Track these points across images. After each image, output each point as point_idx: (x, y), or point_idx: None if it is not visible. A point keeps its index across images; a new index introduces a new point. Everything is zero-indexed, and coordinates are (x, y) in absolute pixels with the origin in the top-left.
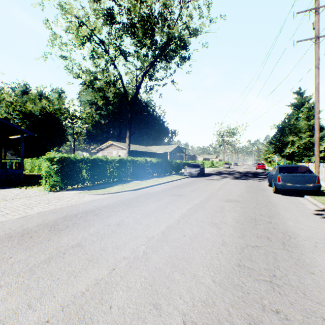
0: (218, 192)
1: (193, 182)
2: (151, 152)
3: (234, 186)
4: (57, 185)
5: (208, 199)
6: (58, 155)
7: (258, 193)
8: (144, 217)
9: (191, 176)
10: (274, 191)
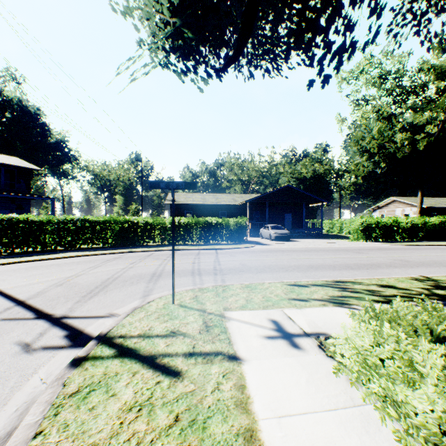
0: None
1: None
2: None
3: None
4: (360, 237)
5: None
6: (361, 219)
7: None
8: (427, 252)
9: None
10: None
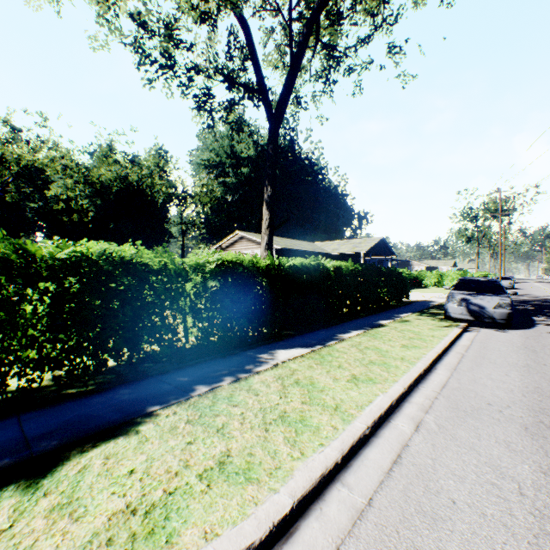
0: None
1: None
2: (323, 252)
3: None
4: None
5: None
6: None
7: None
8: None
9: (470, 322)
10: None
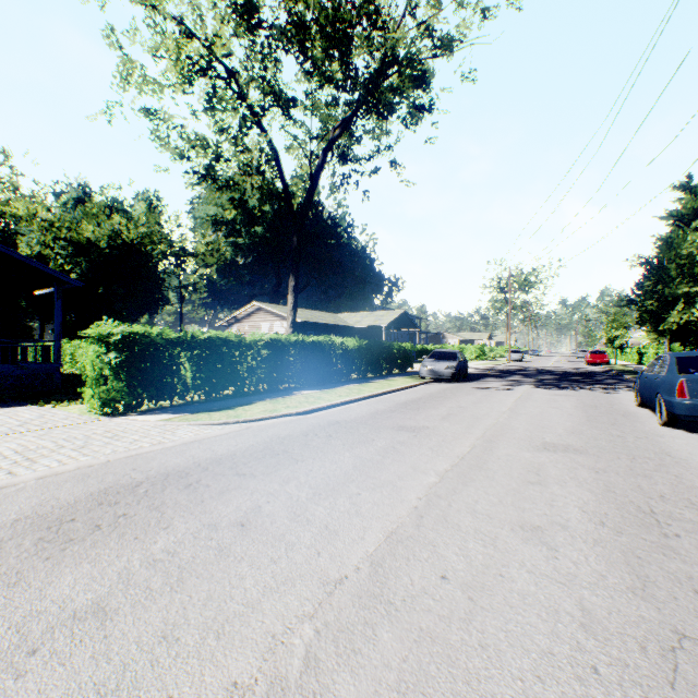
0: (511, 421)
1: (444, 394)
2: (345, 325)
3: (550, 406)
4: (117, 399)
5: (493, 443)
6: (120, 328)
7: (621, 426)
8: (319, 497)
9: (436, 381)
10: (665, 420)
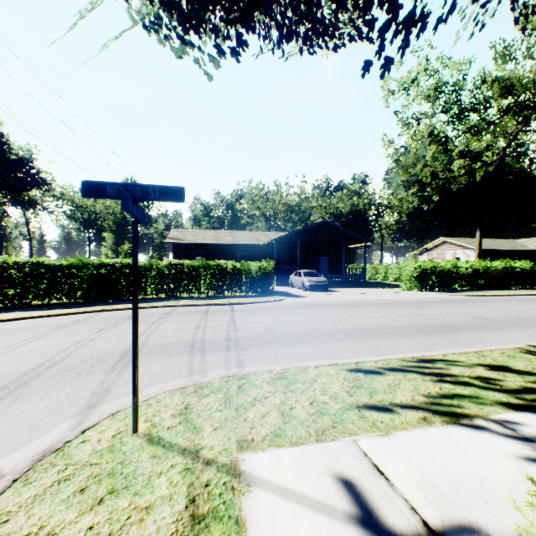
0: None
1: None
2: (523, 249)
3: None
4: (414, 286)
5: None
6: (415, 263)
7: None
8: (502, 305)
9: None
10: None
